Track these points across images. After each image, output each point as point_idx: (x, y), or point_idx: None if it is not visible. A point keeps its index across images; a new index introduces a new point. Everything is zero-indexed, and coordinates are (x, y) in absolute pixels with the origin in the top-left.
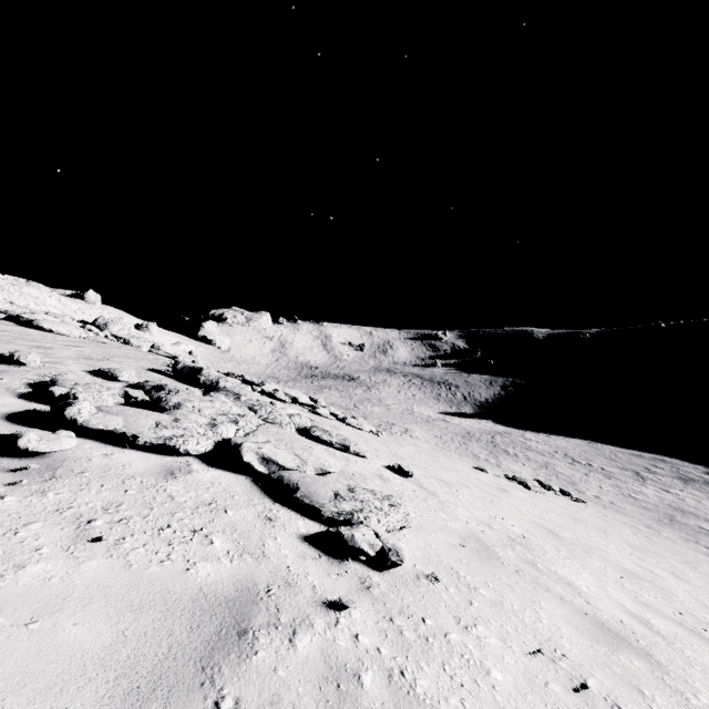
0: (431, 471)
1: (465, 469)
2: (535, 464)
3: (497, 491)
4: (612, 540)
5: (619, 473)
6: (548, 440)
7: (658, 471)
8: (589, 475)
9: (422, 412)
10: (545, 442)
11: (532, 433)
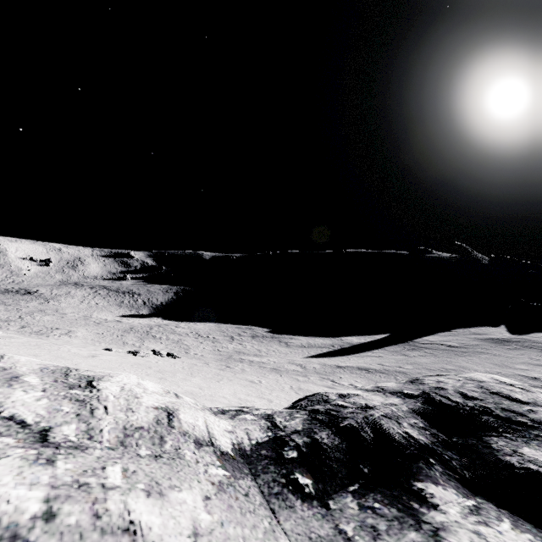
0: (4, 350)
1: (81, 349)
2: (170, 342)
3: (82, 357)
4: (146, 370)
5: (222, 339)
6: (193, 326)
7: (244, 334)
8: (203, 343)
9: (101, 317)
10: (189, 327)
11: (186, 323)
